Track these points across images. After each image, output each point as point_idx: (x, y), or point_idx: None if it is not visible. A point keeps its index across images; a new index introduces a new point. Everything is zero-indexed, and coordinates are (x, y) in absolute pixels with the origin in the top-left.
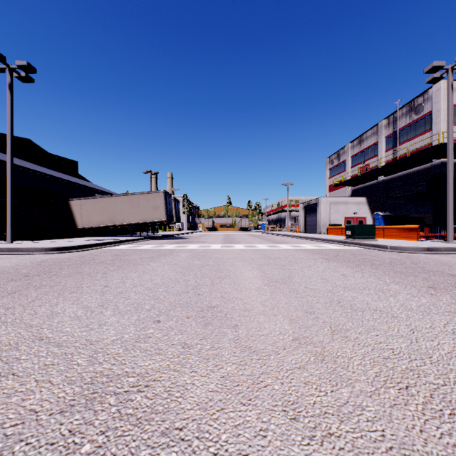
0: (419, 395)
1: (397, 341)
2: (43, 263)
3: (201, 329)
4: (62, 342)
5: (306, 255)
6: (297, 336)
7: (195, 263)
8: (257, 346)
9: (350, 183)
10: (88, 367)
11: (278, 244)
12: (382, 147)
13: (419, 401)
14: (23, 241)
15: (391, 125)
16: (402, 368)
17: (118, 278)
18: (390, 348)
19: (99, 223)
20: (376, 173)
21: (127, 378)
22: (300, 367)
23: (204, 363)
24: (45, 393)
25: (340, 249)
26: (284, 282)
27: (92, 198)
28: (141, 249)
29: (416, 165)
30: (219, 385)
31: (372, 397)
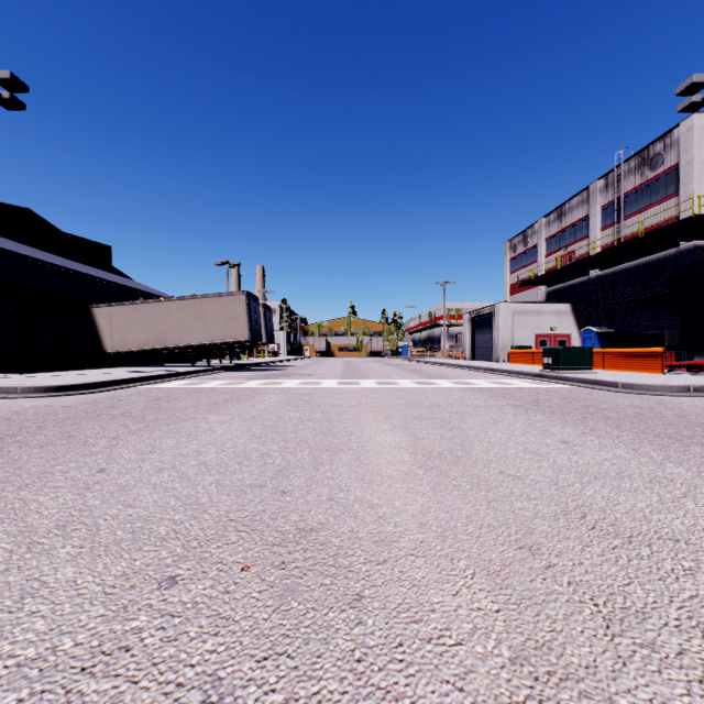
0: None
1: None
2: (17, 416)
3: (269, 613)
4: None
5: (483, 399)
6: (521, 644)
7: (289, 417)
8: (418, 694)
9: (545, 281)
10: None
11: (432, 379)
12: (597, 223)
13: None
14: (8, 375)
15: (611, 187)
16: None
17: (135, 451)
18: None
19: (140, 344)
20: (587, 265)
21: None
22: None
23: None
24: None
25: (538, 387)
26: (456, 459)
27: (130, 304)
28: (202, 389)
29: (652, 252)
30: None
31: None
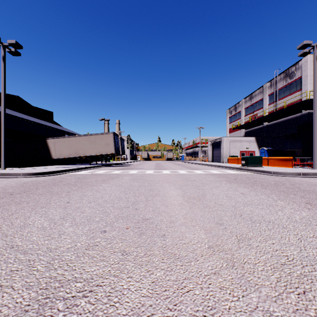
0: (315, 300)
1: (290, 249)
2: (25, 184)
3: (137, 238)
4: (28, 249)
5: (213, 178)
6: (211, 244)
7: (134, 185)
8: (180, 253)
9: (244, 127)
10: (45, 273)
11: (193, 170)
12: (266, 101)
13: (316, 306)
14: (13, 168)
15: (272, 86)
16: (298, 274)
17: (78, 196)
18: (285, 255)
19: (67, 155)
20: (262, 120)
21: (75, 283)
22: (215, 272)
23: (139, 268)
24: (5, 298)
25: (238, 173)
26: (199, 199)
27: (63, 137)
28: (96, 174)
29: (290, 114)
30: (150, 290)
31: (277, 302)
